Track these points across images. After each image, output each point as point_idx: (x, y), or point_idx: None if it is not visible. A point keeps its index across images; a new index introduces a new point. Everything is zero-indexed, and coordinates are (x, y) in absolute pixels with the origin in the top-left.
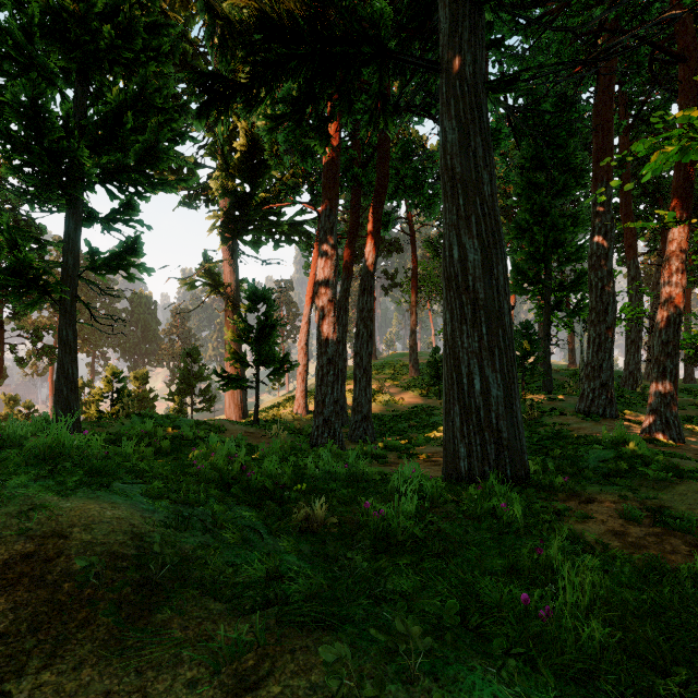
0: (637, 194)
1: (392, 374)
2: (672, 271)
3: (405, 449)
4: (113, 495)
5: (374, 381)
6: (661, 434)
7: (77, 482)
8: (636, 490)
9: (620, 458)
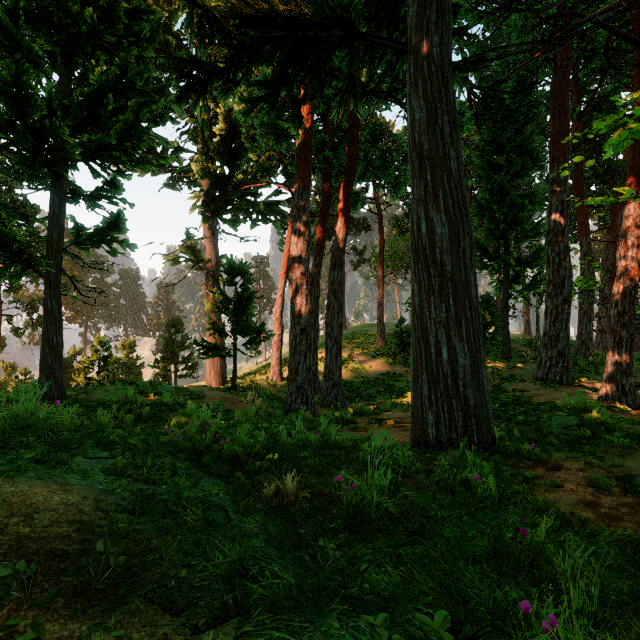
0: (588, 176)
1: (360, 343)
2: (628, 245)
3: (373, 415)
4: (70, 474)
5: (344, 349)
6: (617, 400)
7: (30, 460)
8: (601, 457)
9: (583, 425)
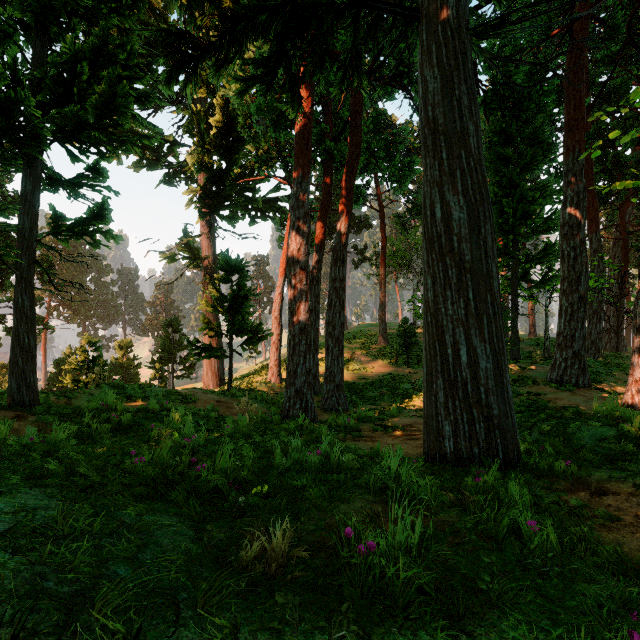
0: (597, 171)
1: (362, 343)
2: None
3: (378, 420)
4: None
5: (345, 349)
6: None
7: None
8: None
9: (622, 437)
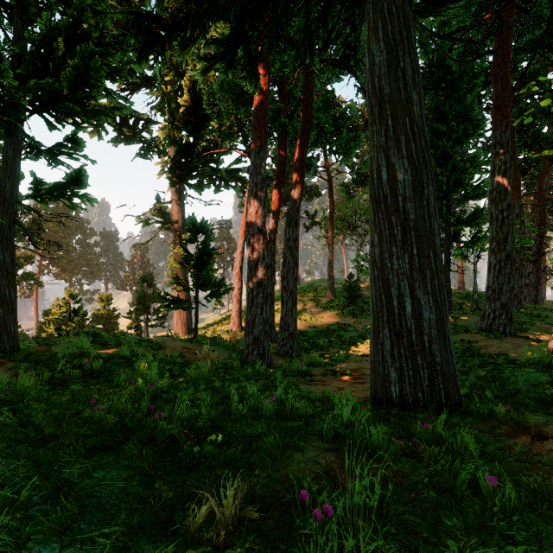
0: (518, 146)
1: (312, 296)
2: None
3: (328, 365)
4: None
5: (298, 302)
6: None
7: None
8: None
9: None
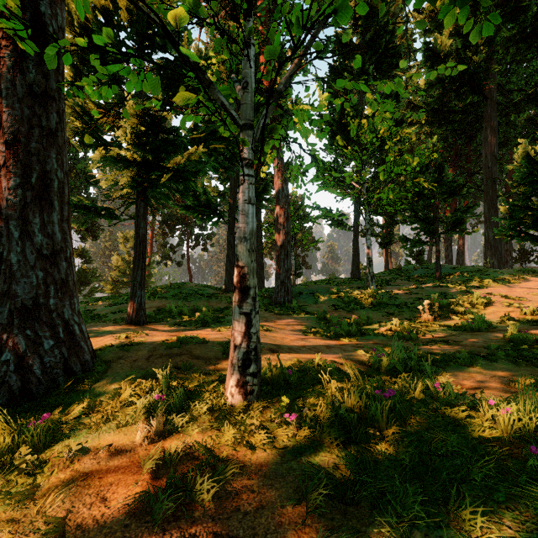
0: None
1: None
2: None
3: None
4: None
5: None
6: None
7: None
8: None
9: None
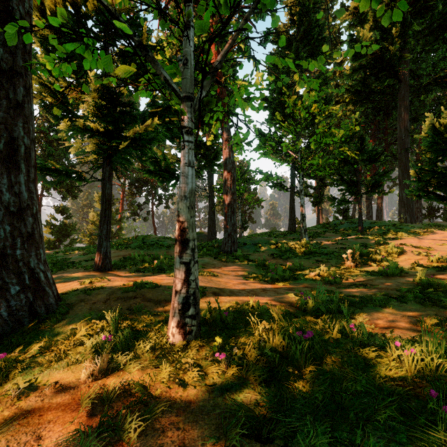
0: None
1: None
2: None
3: None
4: None
5: None
6: None
7: None
8: None
9: None
